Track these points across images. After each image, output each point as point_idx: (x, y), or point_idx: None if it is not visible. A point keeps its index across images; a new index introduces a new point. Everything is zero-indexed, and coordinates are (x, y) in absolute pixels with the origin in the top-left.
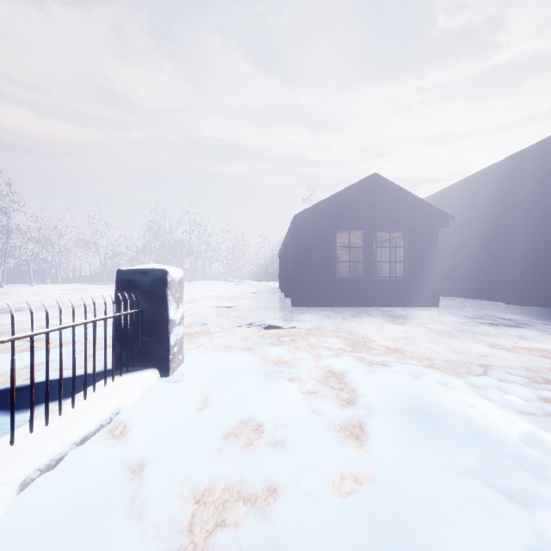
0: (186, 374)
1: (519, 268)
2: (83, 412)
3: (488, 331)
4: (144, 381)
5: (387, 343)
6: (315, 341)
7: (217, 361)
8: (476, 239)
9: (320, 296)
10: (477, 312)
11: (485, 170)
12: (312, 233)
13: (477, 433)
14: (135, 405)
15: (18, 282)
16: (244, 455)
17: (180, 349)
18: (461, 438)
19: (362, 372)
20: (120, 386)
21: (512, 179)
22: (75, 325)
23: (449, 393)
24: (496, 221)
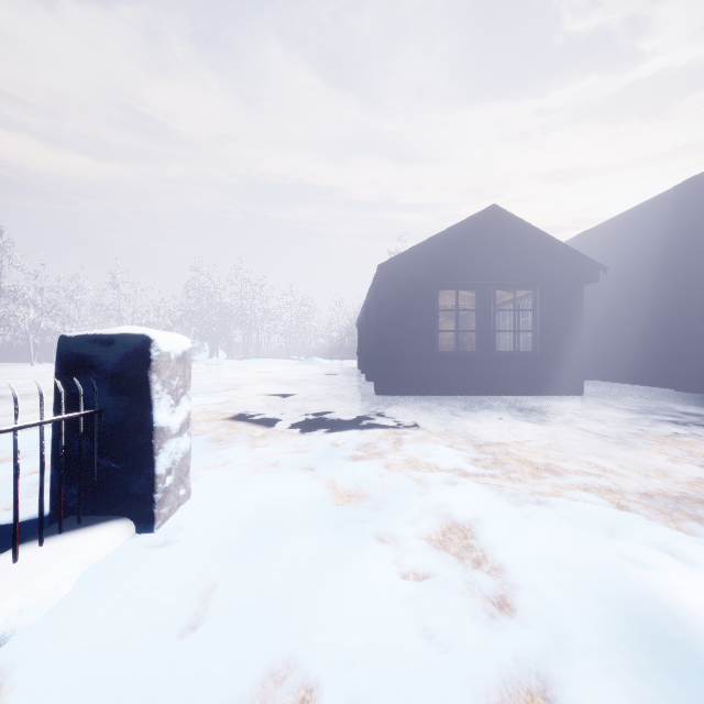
0: (187, 526)
1: (696, 340)
2: None
3: (679, 436)
4: (91, 553)
5: (531, 458)
6: (415, 453)
7: (249, 496)
8: (630, 301)
9: (416, 380)
10: (641, 402)
11: (643, 204)
12: (405, 291)
13: None
14: (46, 623)
15: (17, 361)
16: None
17: (181, 477)
18: None
19: (507, 522)
20: (27, 573)
21: (686, 215)
22: None
23: (701, 582)
24: (659, 276)
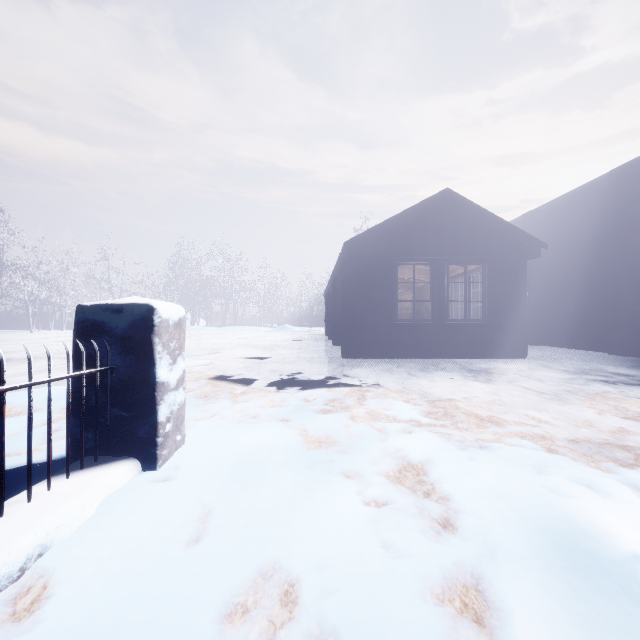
0: (184, 465)
1: (627, 309)
2: None
3: (607, 393)
4: (107, 485)
5: (477, 411)
6: (376, 407)
7: (235, 441)
8: (569, 274)
9: (377, 345)
10: (577, 364)
11: (581, 188)
12: (368, 265)
13: None
14: (78, 537)
15: (17, 328)
16: None
17: (177, 425)
18: None
19: (453, 462)
20: (59, 499)
21: (618, 198)
22: None
23: (610, 507)
24: (595, 251)
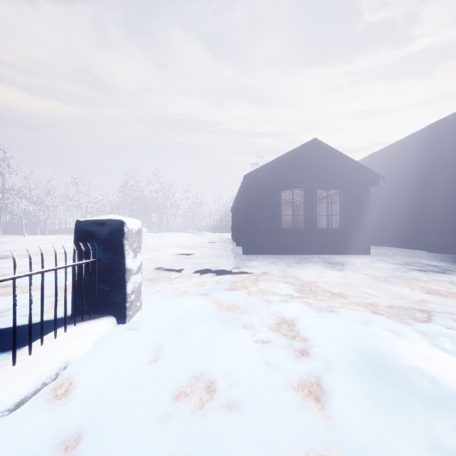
0: (142, 321)
1: (439, 221)
2: (25, 370)
3: (420, 277)
4: (98, 331)
5: (331, 289)
6: (265, 286)
7: (173, 307)
8: (400, 196)
9: (267, 245)
10: (404, 259)
11: (409, 136)
12: (260, 191)
13: (446, 394)
14: (85, 358)
15: (13, 233)
16: (195, 424)
17: (138, 296)
18: (430, 401)
19: (312, 319)
20: (72, 337)
21: (433, 144)
22: (15, 278)
23: (403, 343)
24: (418, 181)
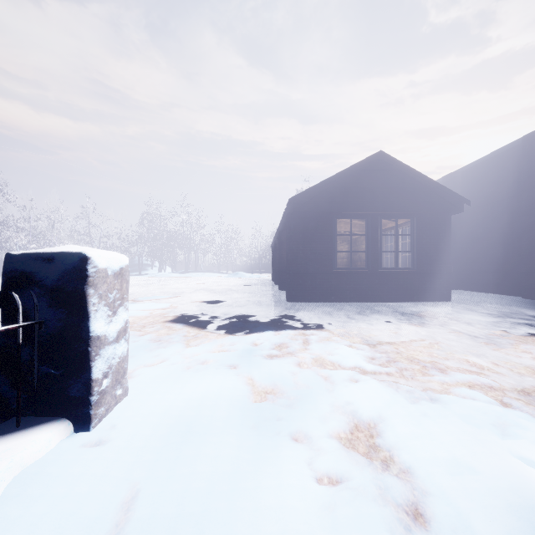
0: (121, 424)
1: None
2: None
3: None
4: (24, 458)
5: (418, 357)
6: (321, 352)
7: (179, 393)
8: (485, 228)
9: (318, 290)
10: (497, 308)
11: (496, 152)
12: (310, 220)
13: None
14: None
15: None
16: None
17: (118, 379)
18: None
19: (407, 420)
20: None
21: (531, 160)
22: None
23: None
24: (509, 208)
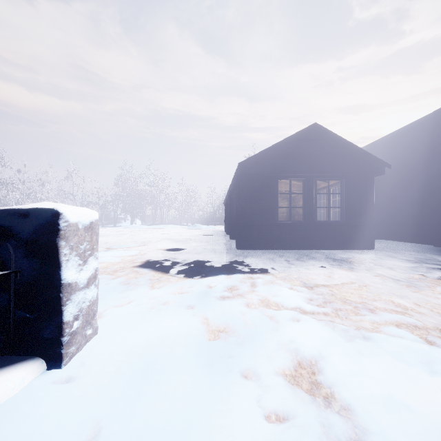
0: (90, 361)
1: None
2: None
3: None
4: None
5: (350, 298)
6: (266, 294)
7: (142, 332)
8: (402, 187)
9: (263, 239)
10: (414, 254)
11: (411, 124)
12: (256, 181)
13: None
14: None
15: None
16: None
17: (88, 320)
18: None
19: (345, 358)
20: None
21: None
22: None
23: None
24: (422, 171)
